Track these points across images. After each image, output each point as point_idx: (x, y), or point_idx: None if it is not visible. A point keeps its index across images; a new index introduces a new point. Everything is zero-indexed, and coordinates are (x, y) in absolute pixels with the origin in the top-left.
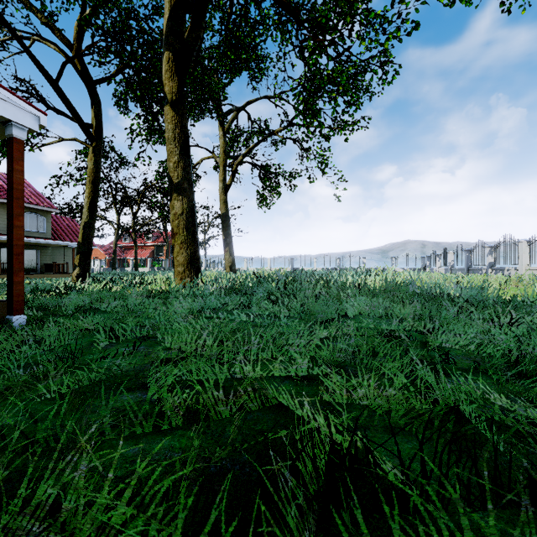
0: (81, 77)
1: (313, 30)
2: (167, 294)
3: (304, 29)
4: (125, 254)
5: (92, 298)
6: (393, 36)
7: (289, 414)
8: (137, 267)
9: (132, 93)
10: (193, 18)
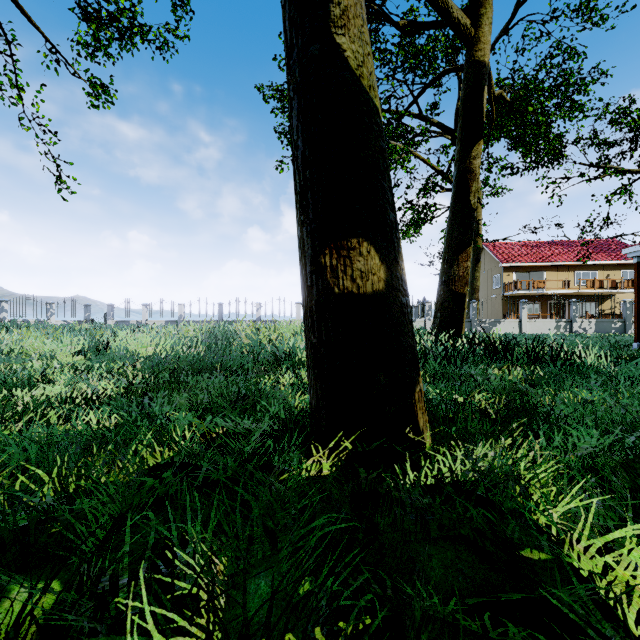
0: None
1: None
2: None
3: None
4: None
5: None
6: None
7: None
8: None
9: None
10: None
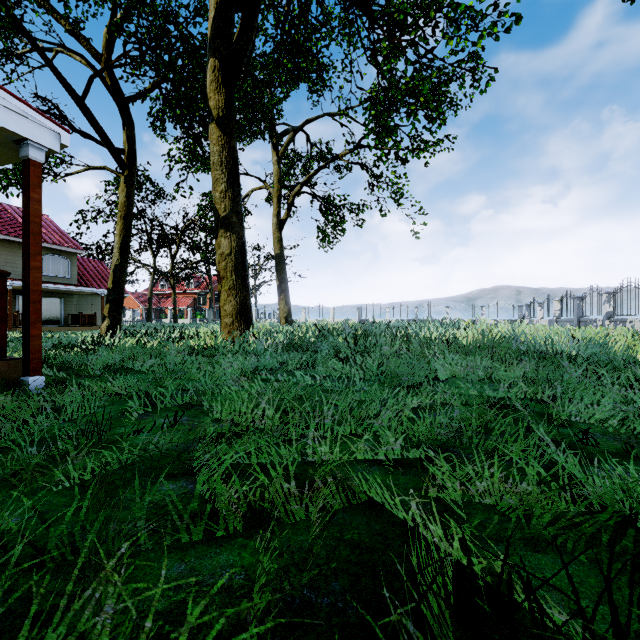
0: (111, 94)
1: (388, 29)
2: (212, 350)
3: (377, 28)
4: (162, 303)
5: (124, 355)
6: (487, 33)
7: (387, 517)
8: (176, 318)
9: (170, 112)
10: (243, 17)
